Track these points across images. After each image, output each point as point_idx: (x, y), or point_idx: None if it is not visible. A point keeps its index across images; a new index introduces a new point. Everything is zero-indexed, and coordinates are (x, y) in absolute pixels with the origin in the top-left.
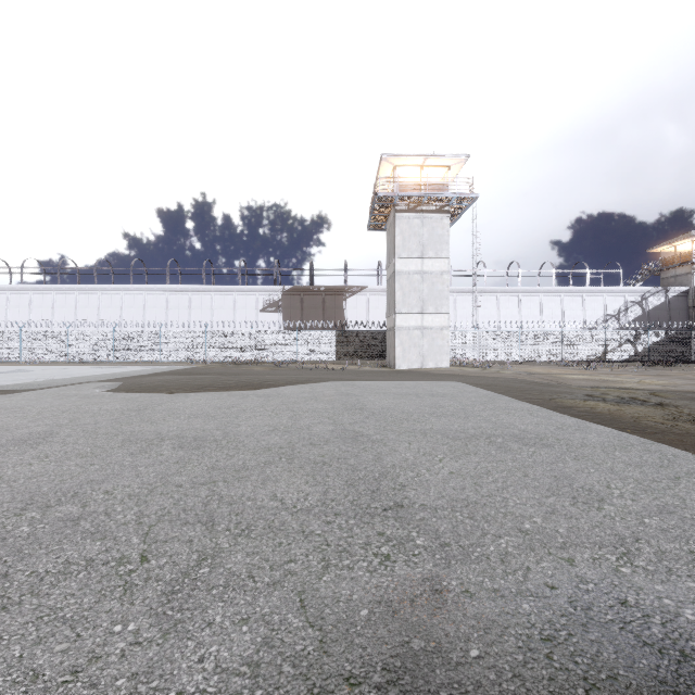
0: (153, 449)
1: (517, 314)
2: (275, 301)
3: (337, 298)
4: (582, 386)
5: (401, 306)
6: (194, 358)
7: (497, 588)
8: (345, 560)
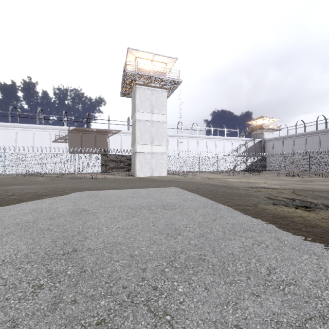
0: None
1: (196, 148)
2: (63, 136)
3: (103, 136)
4: (243, 186)
5: (139, 140)
6: None
7: None
8: None
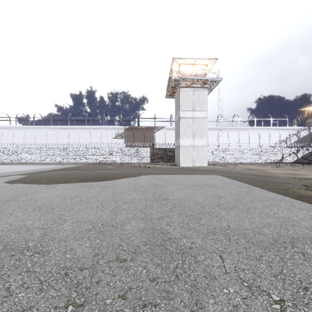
0: None
1: (237, 140)
2: (120, 133)
3: (150, 132)
4: (285, 177)
5: (182, 135)
6: (80, 161)
7: None
8: None
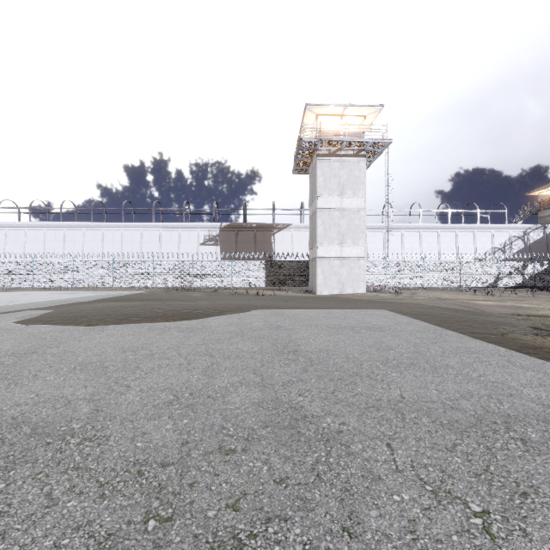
0: None
1: (418, 247)
2: (213, 236)
3: (266, 233)
4: (502, 313)
5: (322, 239)
6: (143, 285)
7: None
8: None
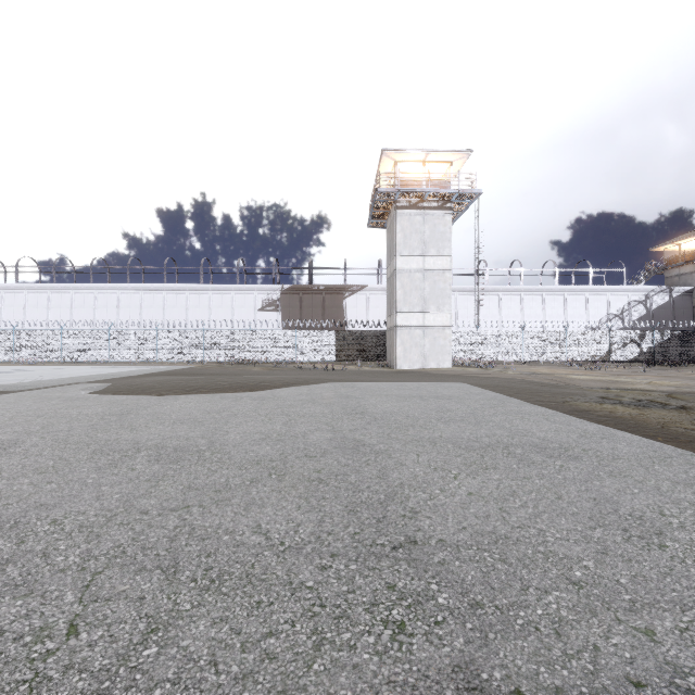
0: (125, 462)
1: (519, 313)
2: (274, 300)
3: (336, 297)
4: (591, 387)
5: (402, 305)
6: (191, 358)
7: (560, 684)
8: (345, 633)
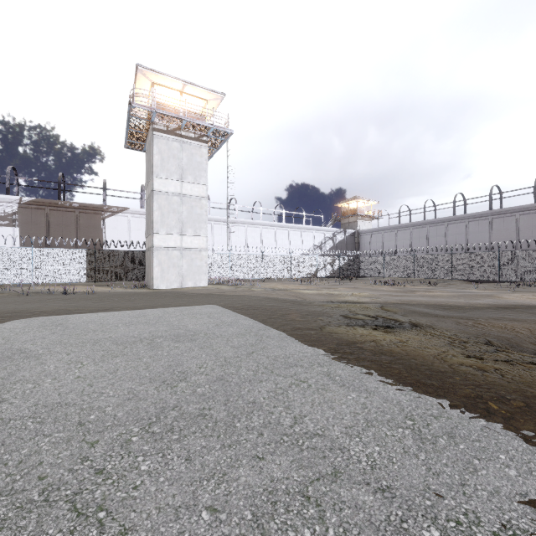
0: None
1: (260, 242)
2: (7, 213)
3: (93, 216)
4: (320, 301)
5: (159, 226)
6: None
7: None
8: None
